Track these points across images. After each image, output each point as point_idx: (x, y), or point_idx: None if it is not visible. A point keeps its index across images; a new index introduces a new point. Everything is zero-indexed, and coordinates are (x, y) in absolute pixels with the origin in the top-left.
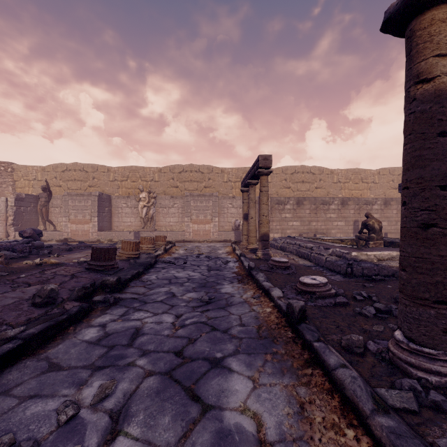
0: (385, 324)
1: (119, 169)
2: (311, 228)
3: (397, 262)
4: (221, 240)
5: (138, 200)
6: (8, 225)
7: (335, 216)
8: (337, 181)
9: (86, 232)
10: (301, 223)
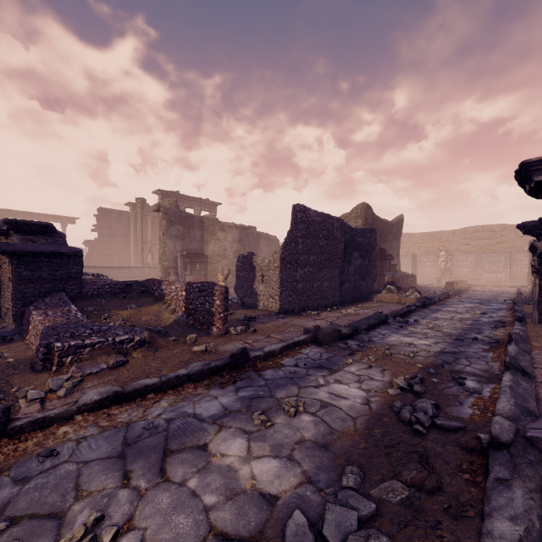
0: None
1: (420, 235)
2: None
3: None
4: (512, 286)
5: (438, 257)
6: None
7: None
8: None
9: None
10: None
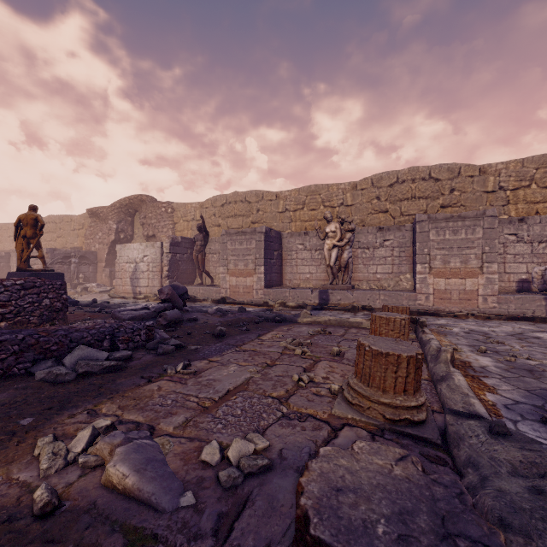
0: None
1: (292, 193)
2: None
3: None
4: (514, 315)
5: (323, 236)
6: (163, 278)
7: None
8: None
9: (248, 288)
10: None
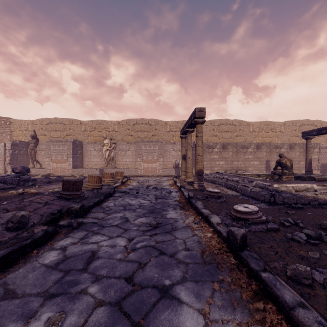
0: (319, 250)
1: (89, 122)
2: (233, 166)
3: (311, 192)
4: (164, 175)
5: (103, 145)
6: (6, 164)
7: (252, 157)
8: (253, 130)
9: (63, 169)
10: (225, 163)
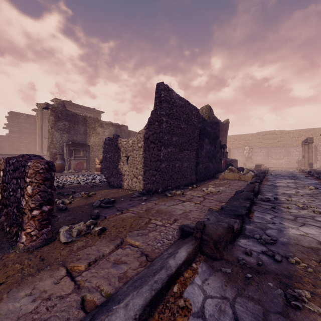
0: None
1: (232, 136)
2: None
3: None
4: (289, 167)
5: (243, 149)
6: None
7: None
8: None
9: None
10: None
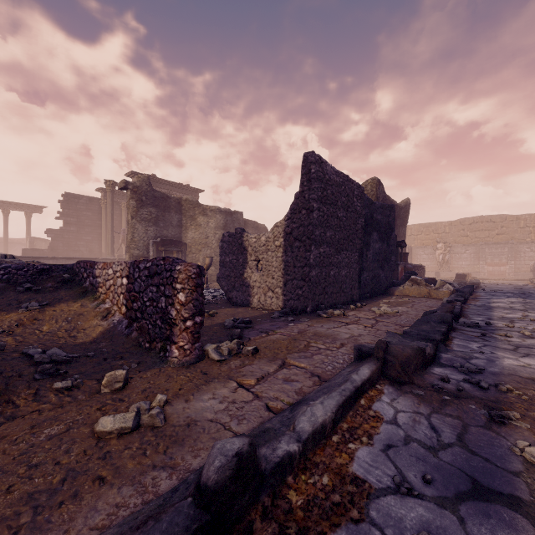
0: None
1: (415, 226)
2: None
3: None
4: (517, 279)
5: (435, 249)
6: None
7: None
8: None
9: None
10: None
